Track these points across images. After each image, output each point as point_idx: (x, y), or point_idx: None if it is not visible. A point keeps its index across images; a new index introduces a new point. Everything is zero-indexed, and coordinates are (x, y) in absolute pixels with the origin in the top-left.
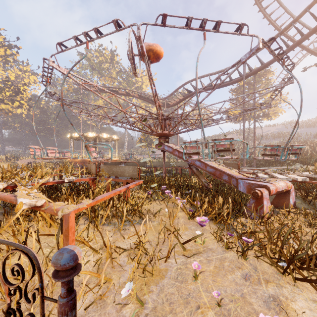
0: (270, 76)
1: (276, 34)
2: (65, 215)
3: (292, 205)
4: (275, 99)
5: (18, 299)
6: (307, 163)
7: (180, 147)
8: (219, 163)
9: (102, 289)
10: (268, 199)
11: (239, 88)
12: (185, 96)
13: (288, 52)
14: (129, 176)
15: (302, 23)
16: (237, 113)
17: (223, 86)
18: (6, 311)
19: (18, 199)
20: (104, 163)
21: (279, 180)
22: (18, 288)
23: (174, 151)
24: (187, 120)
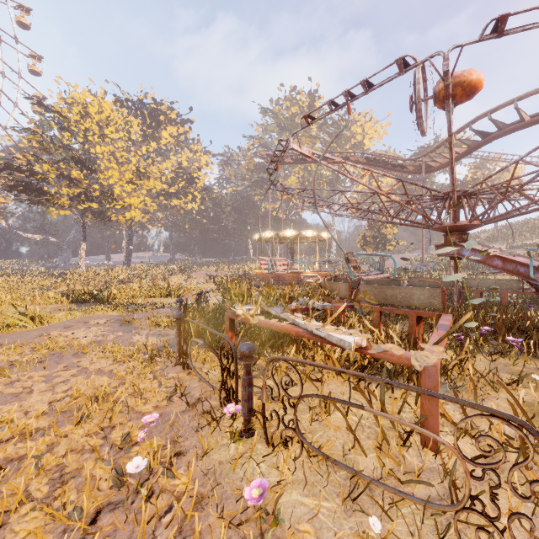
0: None
1: None
2: (427, 366)
3: None
4: None
5: (496, 487)
6: None
7: (501, 250)
8: None
9: (534, 502)
10: None
11: None
12: (474, 145)
13: None
14: (421, 305)
15: None
16: None
17: None
18: (467, 498)
19: (329, 334)
20: (336, 279)
21: None
22: (493, 470)
23: (489, 259)
24: None
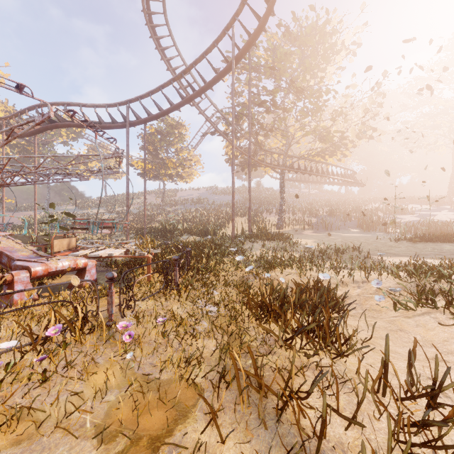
0: (184, 131)
1: (159, 86)
2: None
3: (88, 284)
4: (190, 159)
5: None
6: (194, 233)
7: None
8: (14, 239)
9: None
10: (29, 283)
11: (150, 136)
12: (44, 126)
13: (172, 111)
14: None
15: (199, 84)
16: (147, 168)
17: (103, 127)
18: None
19: None
20: None
21: (70, 257)
22: None
23: None
24: (77, 165)
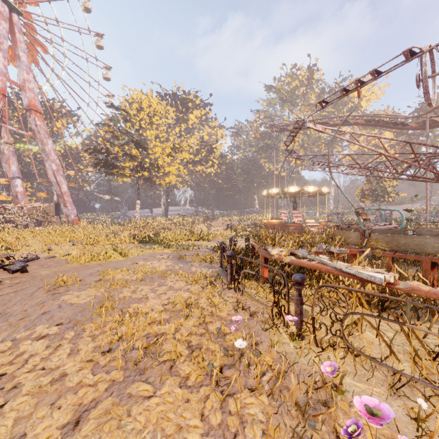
0: None
1: None
2: None
3: None
4: None
5: None
6: None
7: None
8: None
9: None
10: None
11: None
12: None
13: None
14: (436, 252)
15: None
16: None
17: None
18: None
19: (359, 271)
20: (342, 228)
21: None
22: None
23: None
24: None
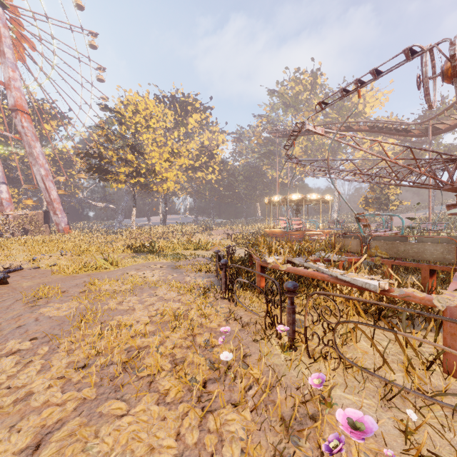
0: None
1: None
2: (449, 307)
3: None
4: None
5: None
6: None
7: None
8: None
9: None
10: None
11: None
12: None
13: None
14: (435, 259)
15: None
16: None
17: None
18: None
19: (354, 278)
20: (343, 236)
21: None
22: None
23: None
24: None
